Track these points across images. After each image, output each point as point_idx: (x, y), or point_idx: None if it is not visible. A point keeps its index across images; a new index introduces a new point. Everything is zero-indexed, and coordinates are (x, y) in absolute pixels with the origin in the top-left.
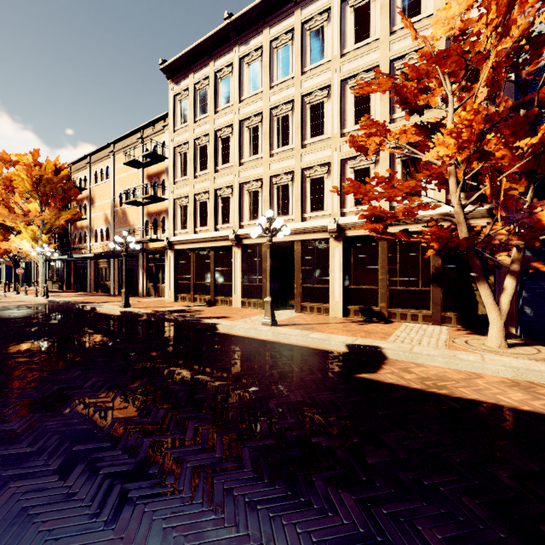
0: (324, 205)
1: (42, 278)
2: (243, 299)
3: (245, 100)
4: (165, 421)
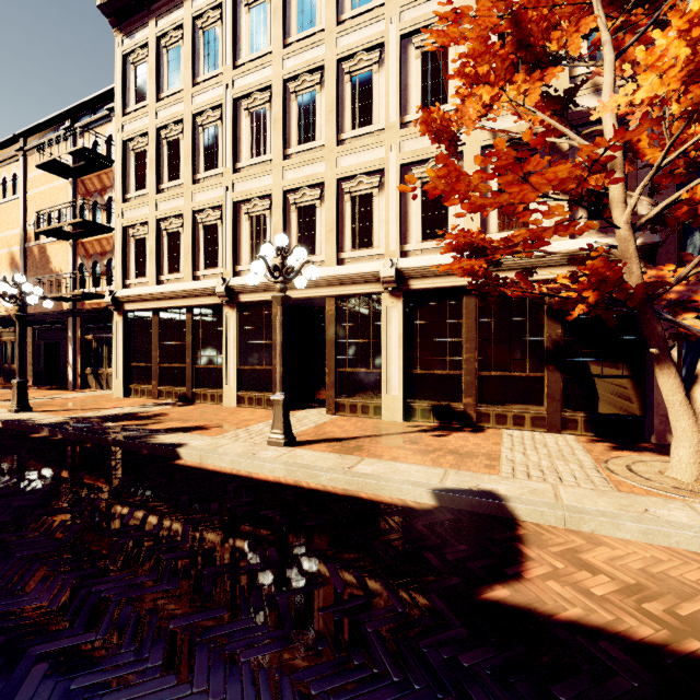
0: (374, 239)
1: None
2: (241, 392)
3: (244, 65)
4: None
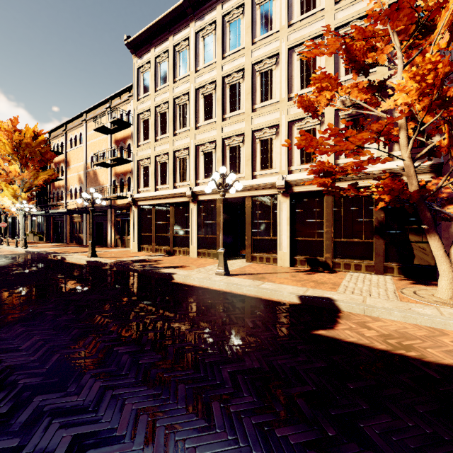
0: (273, 164)
1: (22, 231)
2: (199, 249)
3: (201, 70)
4: (98, 400)
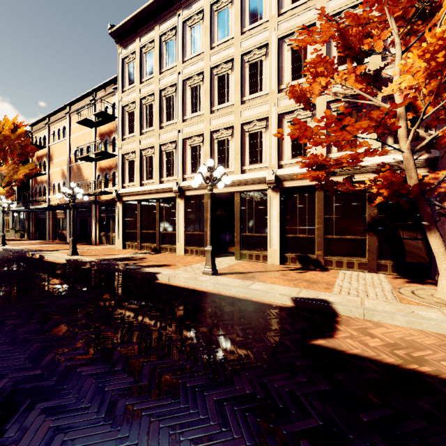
0: (263, 158)
1: (0, 228)
2: (186, 247)
3: (188, 60)
4: None
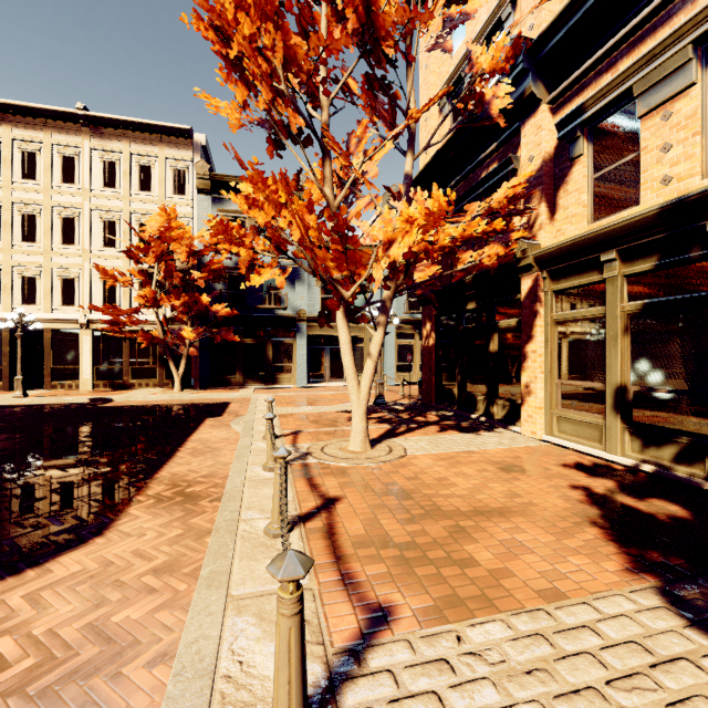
0: (76, 302)
1: None
2: None
3: None
4: None
